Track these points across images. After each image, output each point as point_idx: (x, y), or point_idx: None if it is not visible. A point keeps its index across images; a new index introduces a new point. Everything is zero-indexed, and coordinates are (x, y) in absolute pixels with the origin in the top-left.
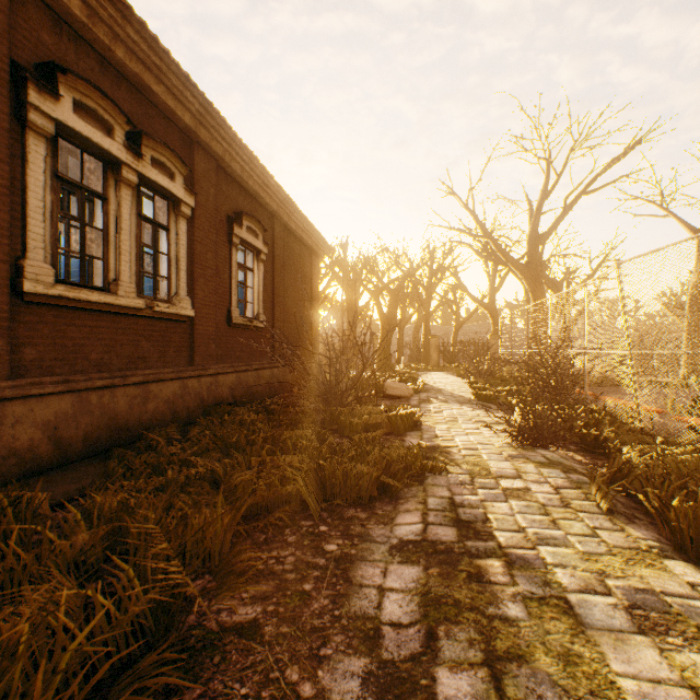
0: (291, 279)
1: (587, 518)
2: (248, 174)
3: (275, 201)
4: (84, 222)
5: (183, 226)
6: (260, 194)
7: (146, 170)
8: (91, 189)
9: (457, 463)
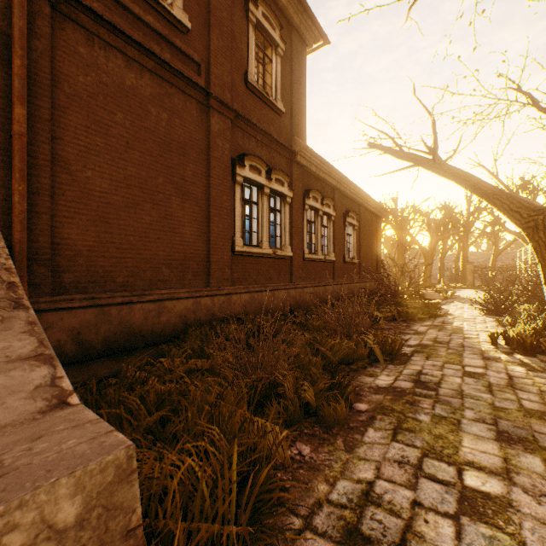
0: (367, 235)
1: (489, 325)
2: (352, 192)
3: (361, 199)
4: (311, 233)
5: (331, 225)
6: (355, 198)
7: (324, 209)
8: (312, 221)
9: (451, 315)
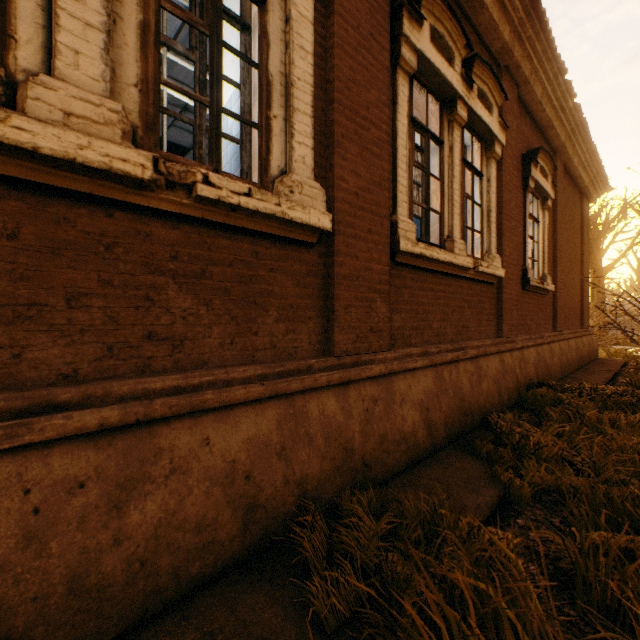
0: (565, 231)
1: None
2: (546, 98)
3: (563, 131)
4: (428, 171)
5: (492, 171)
6: (552, 123)
7: (472, 103)
8: (433, 133)
9: None
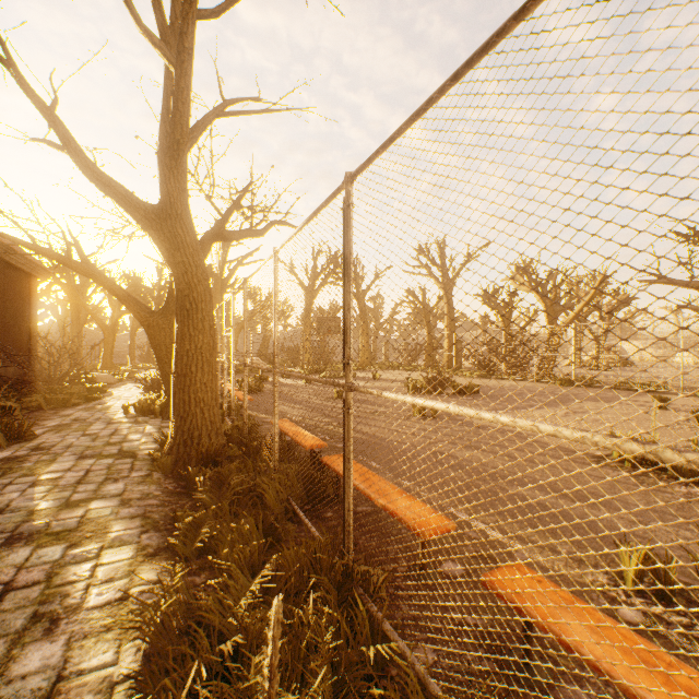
0: (11, 300)
1: None
2: None
3: None
4: None
5: None
6: None
7: None
8: None
9: (111, 397)
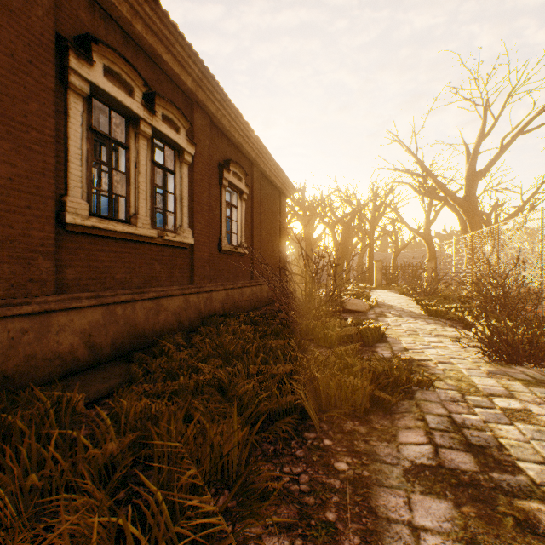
0: (265, 215)
1: None
2: (234, 129)
3: (254, 151)
4: (111, 167)
5: (185, 171)
6: (243, 145)
7: (158, 124)
8: (116, 140)
9: (440, 377)
